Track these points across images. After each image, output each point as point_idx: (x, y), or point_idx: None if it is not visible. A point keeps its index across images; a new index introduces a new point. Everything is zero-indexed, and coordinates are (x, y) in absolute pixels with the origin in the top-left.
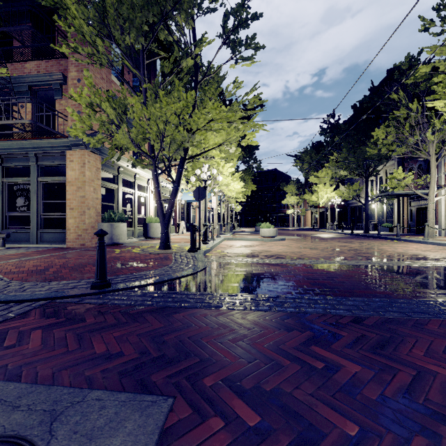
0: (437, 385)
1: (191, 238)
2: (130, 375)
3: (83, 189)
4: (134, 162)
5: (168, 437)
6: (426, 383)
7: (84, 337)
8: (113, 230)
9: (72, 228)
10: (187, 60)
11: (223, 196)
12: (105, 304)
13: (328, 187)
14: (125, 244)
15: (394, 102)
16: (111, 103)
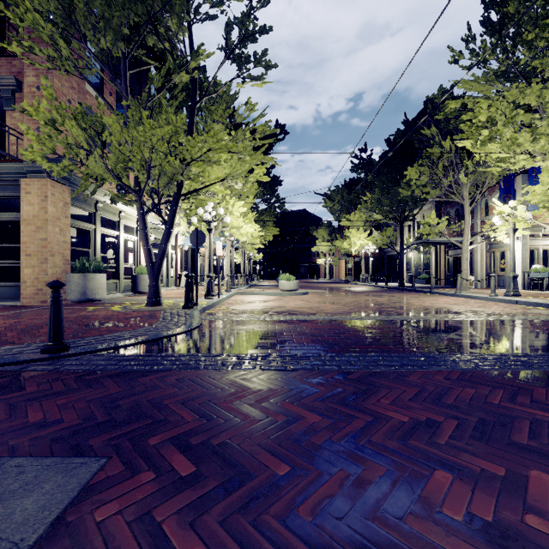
0: (385, 428)
1: (186, 292)
2: (65, 441)
3: (45, 229)
4: (114, 197)
5: (89, 493)
6: (376, 427)
7: (19, 407)
8: (87, 282)
9: (28, 280)
10: (180, 74)
11: (237, 242)
12: (56, 371)
13: (362, 232)
14: (103, 300)
15: (428, 139)
16: (80, 122)
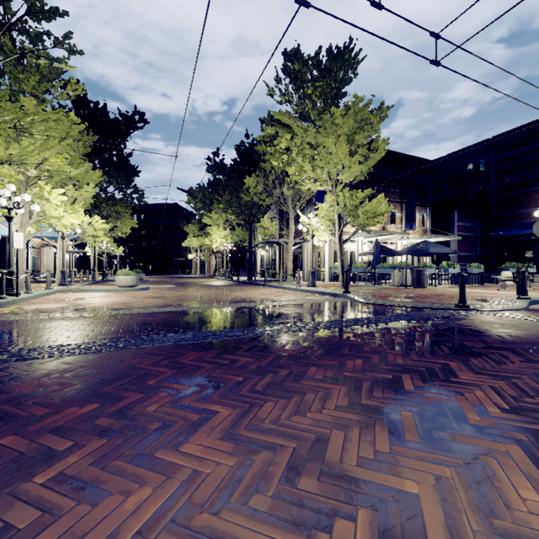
0: None
1: None
2: None
3: None
4: None
5: None
6: None
7: None
8: None
9: None
10: None
11: (77, 233)
12: None
13: (222, 230)
14: None
15: (262, 154)
16: None
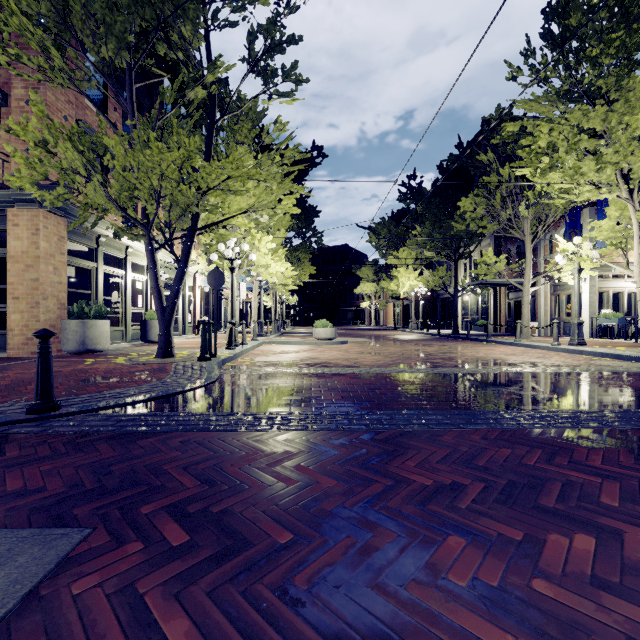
0: (405, 493)
1: (203, 341)
2: (46, 510)
3: (36, 268)
4: (118, 231)
5: (68, 566)
6: (395, 492)
7: None
8: (87, 330)
9: (16, 327)
10: (195, 89)
11: (266, 282)
12: (43, 433)
13: (411, 271)
14: (106, 351)
15: (484, 165)
16: (76, 143)
